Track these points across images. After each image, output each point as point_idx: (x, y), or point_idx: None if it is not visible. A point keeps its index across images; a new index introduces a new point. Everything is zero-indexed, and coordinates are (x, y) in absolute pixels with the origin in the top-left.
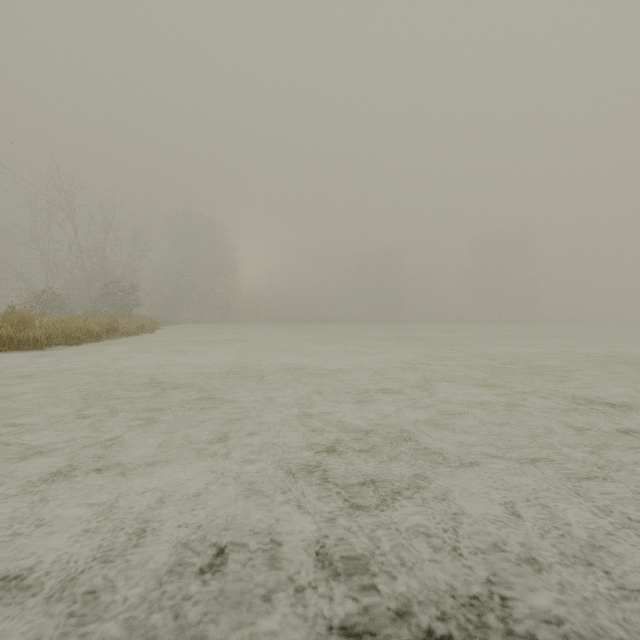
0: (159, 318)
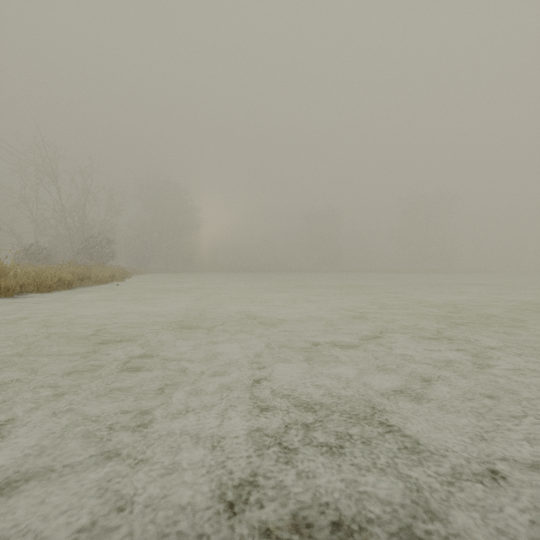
0: (132, 268)
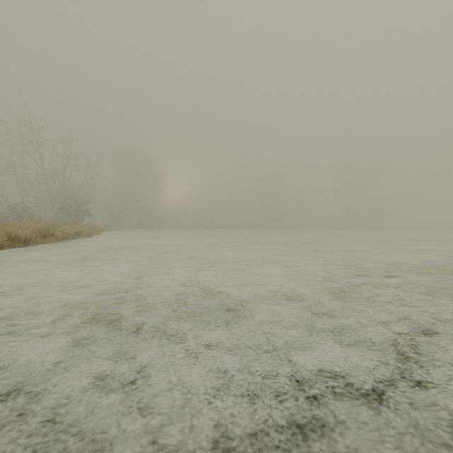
0: (106, 225)
